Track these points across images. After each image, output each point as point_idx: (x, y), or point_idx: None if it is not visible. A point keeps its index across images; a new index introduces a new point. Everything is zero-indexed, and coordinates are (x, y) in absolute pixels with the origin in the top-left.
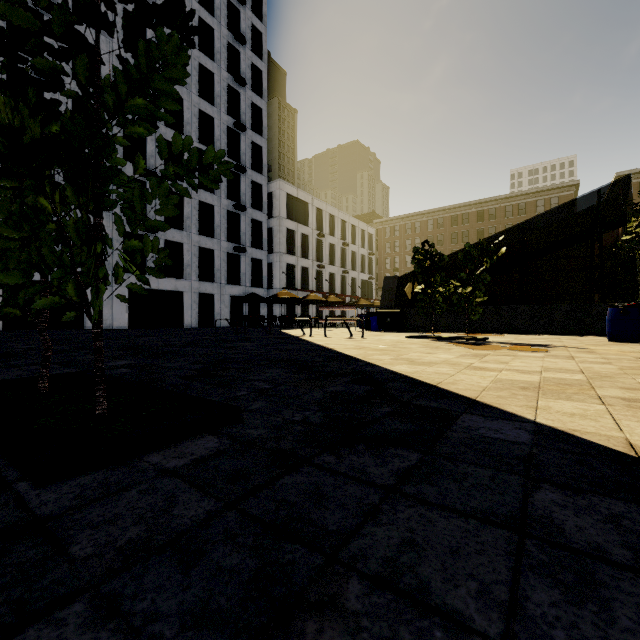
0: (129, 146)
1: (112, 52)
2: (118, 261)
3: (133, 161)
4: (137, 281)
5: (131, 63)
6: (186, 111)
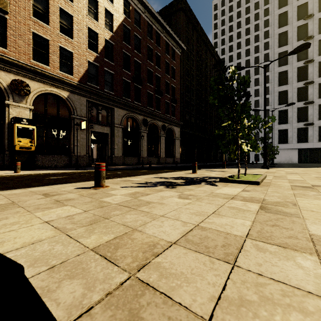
0: None
1: None
2: None
3: None
4: None
5: None
6: None
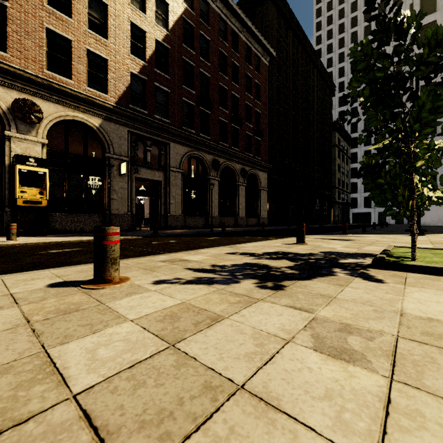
0: None
1: None
2: None
3: None
4: None
5: None
6: None
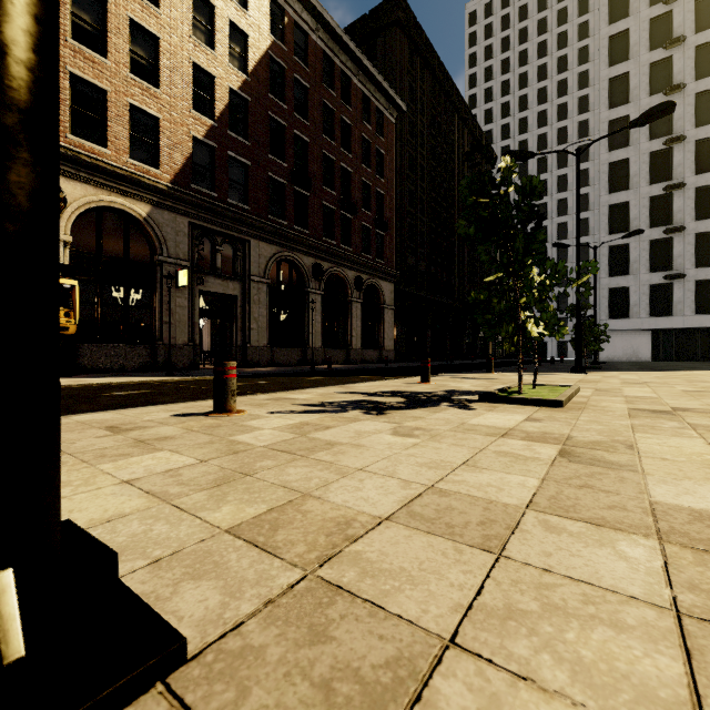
0: None
1: None
2: None
3: None
4: None
5: None
6: None
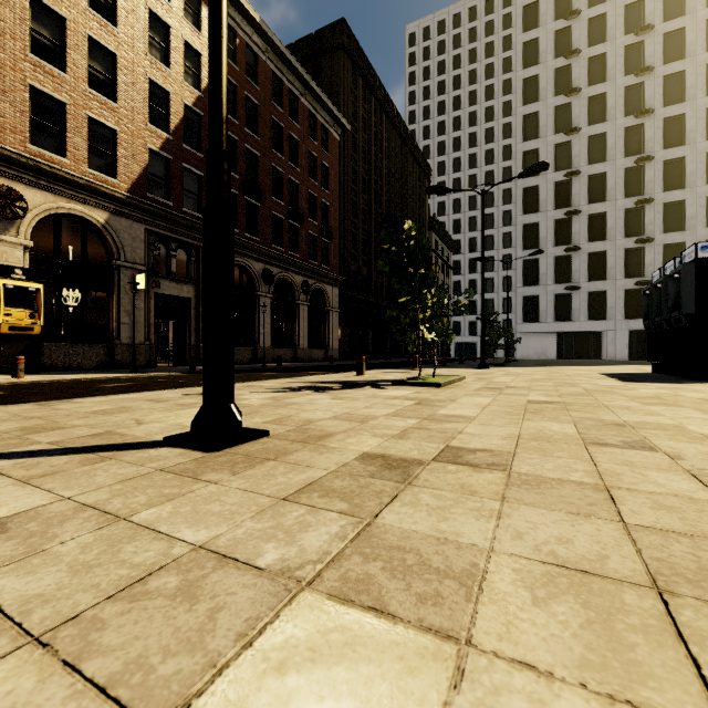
0: (629, 225)
1: (615, 167)
2: (619, 312)
3: (633, 235)
4: (635, 324)
5: (630, 164)
6: (689, 165)
